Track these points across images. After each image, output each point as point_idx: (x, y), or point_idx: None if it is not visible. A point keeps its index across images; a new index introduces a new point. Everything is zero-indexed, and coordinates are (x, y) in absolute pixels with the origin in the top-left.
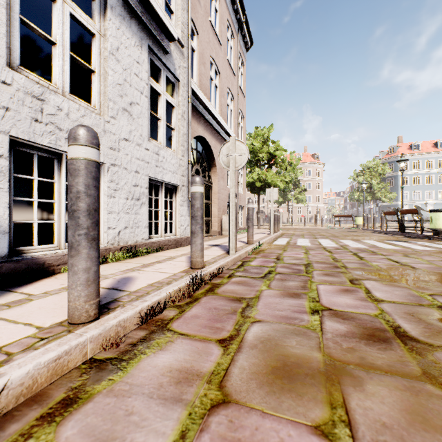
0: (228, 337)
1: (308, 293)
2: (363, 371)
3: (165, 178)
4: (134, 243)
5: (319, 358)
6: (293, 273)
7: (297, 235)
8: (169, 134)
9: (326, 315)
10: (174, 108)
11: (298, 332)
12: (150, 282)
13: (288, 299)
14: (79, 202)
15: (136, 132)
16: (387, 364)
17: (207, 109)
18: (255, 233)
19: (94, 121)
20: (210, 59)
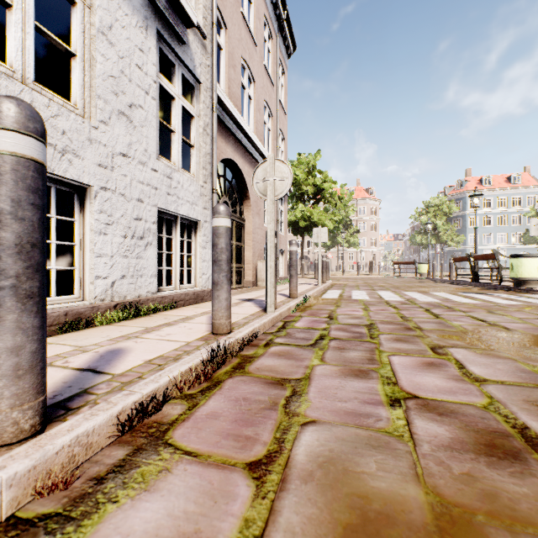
0: (264, 457)
1: (379, 370)
2: (504, 530)
3: (180, 210)
4: (135, 298)
5: (421, 499)
6: (354, 339)
7: (350, 286)
8: (187, 153)
9: (412, 407)
10: (193, 119)
11: (377, 443)
12: (148, 358)
13: (352, 380)
14: (0, 230)
15: (138, 145)
16: (537, 509)
17: (238, 125)
18: (298, 284)
19: (73, 125)
20: (242, 62)
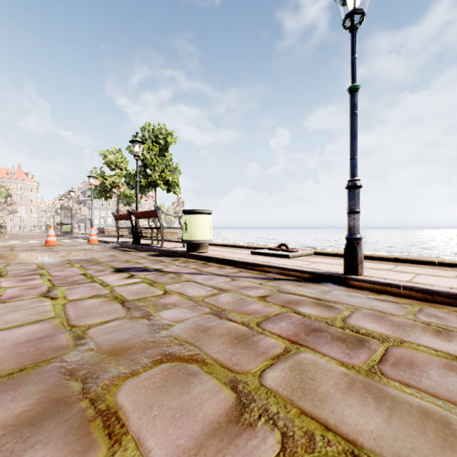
0: None
1: None
2: None
3: None
4: None
5: None
6: None
7: None
8: None
9: None
10: None
11: None
12: None
13: None
14: None
15: None
16: None
17: None
18: None
19: None
20: None
